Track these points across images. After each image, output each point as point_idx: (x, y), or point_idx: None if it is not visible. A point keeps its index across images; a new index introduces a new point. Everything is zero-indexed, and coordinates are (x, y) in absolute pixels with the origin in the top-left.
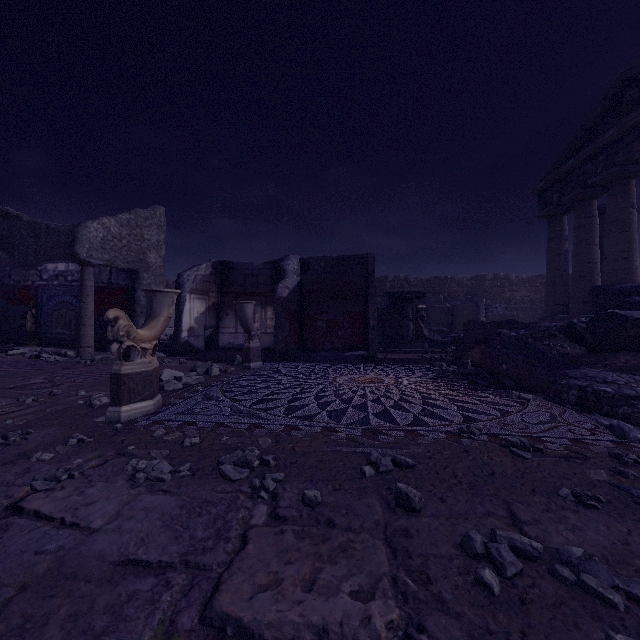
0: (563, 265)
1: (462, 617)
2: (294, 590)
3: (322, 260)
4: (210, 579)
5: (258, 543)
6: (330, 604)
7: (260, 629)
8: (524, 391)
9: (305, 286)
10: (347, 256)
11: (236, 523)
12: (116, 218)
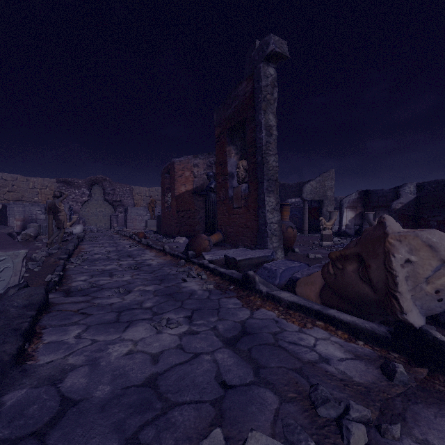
0: None
1: None
2: None
3: (434, 183)
4: None
5: None
6: None
7: None
8: None
9: (420, 200)
10: None
11: None
12: (315, 180)
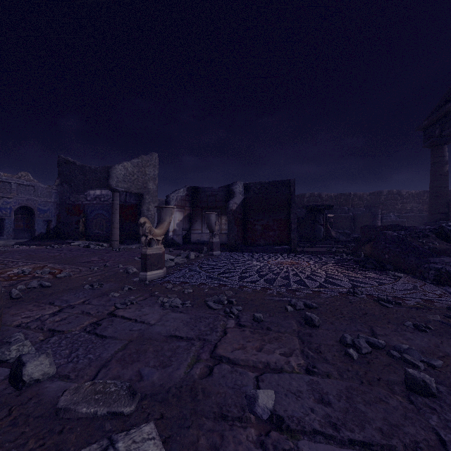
0: (444, 183)
1: (335, 365)
2: (252, 350)
3: (258, 184)
4: (212, 344)
5: (232, 334)
6: (270, 356)
7: (238, 361)
8: (399, 272)
9: (247, 202)
10: (276, 181)
11: (219, 326)
12: (131, 162)
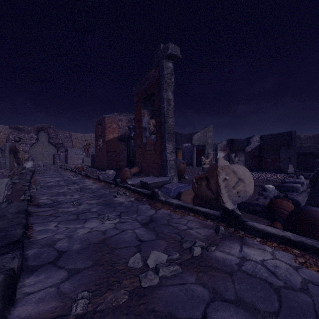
0: None
1: None
2: None
3: (269, 135)
4: None
5: None
6: None
7: None
8: None
9: (262, 146)
10: (281, 133)
11: None
12: (200, 132)
